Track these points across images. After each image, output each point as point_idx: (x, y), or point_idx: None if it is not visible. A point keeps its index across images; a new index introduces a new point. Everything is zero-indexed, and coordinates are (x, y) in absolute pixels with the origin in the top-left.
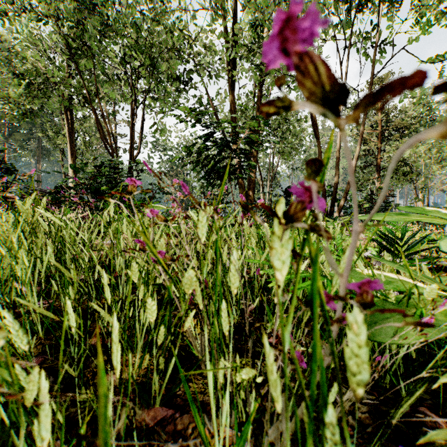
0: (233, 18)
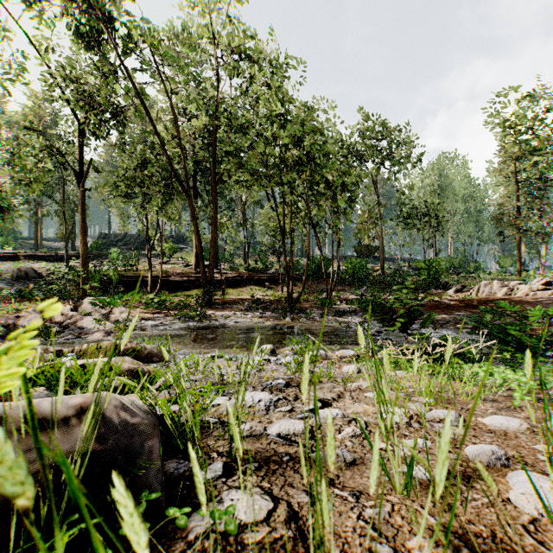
0: None
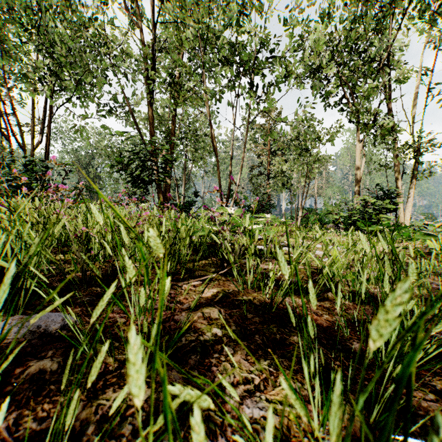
0: (152, 50)
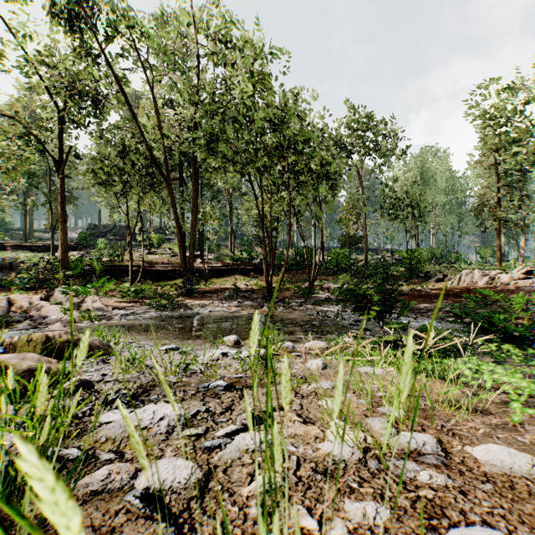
0: None
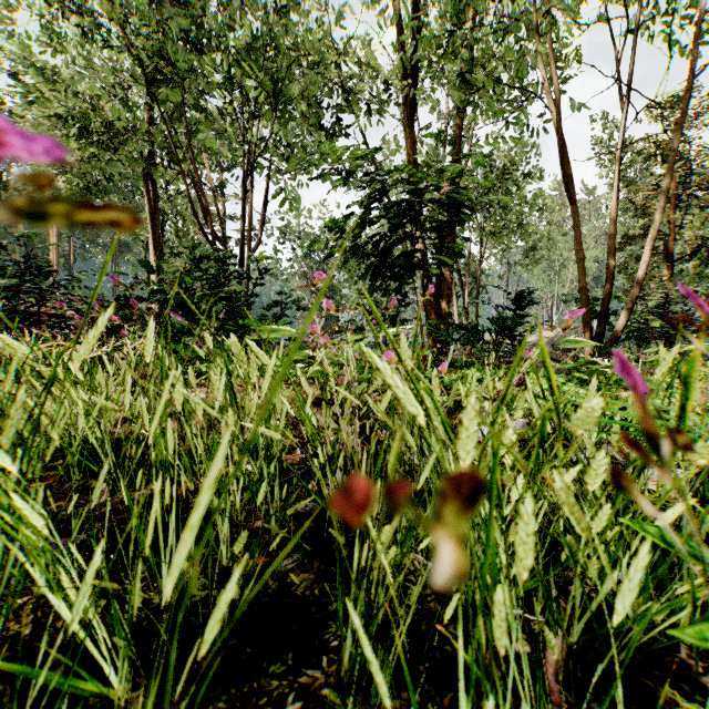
0: None
